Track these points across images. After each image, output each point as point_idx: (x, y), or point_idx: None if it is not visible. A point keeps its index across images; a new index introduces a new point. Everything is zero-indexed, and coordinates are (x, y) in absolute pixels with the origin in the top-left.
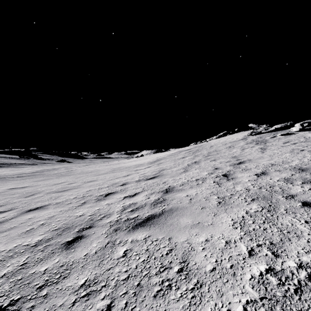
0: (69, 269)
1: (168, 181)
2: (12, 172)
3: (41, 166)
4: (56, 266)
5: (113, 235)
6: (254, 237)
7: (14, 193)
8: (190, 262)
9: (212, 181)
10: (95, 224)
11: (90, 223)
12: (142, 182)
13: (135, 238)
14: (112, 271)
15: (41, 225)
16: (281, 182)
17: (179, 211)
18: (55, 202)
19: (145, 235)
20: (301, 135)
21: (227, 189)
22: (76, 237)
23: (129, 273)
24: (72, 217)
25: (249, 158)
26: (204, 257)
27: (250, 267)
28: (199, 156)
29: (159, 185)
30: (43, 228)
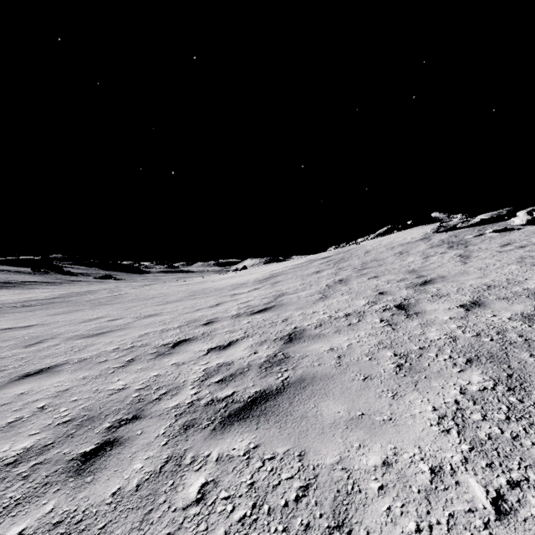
0: None
1: (292, 317)
2: (15, 298)
3: (68, 287)
4: (44, 523)
5: (181, 440)
6: (495, 458)
7: (7, 338)
8: (354, 527)
9: (377, 319)
10: (147, 410)
11: (136, 408)
12: (244, 320)
13: (227, 451)
14: None
15: (39, 410)
16: (517, 324)
17: (318, 383)
18: (77, 358)
19: (247, 443)
20: (530, 232)
21: (409, 336)
22: (101, 444)
23: None
24: (103, 393)
25: (440, 274)
26: (387, 514)
27: None
28: (346, 269)
29: (276, 326)
30: (40, 417)
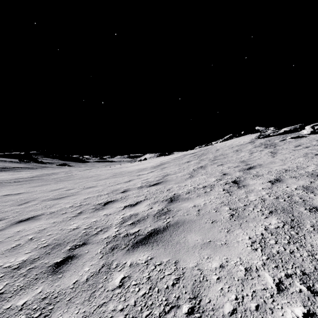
0: (53, 304)
1: (172, 188)
2: (10, 177)
3: (41, 170)
4: (37, 298)
5: (110, 255)
6: (280, 263)
7: (7, 200)
8: (203, 298)
9: (221, 189)
10: (90, 240)
11: (84, 238)
12: (145, 189)
13: (135, 261)
14: (105, 309)
15: (29, 240)
16: (300, 191)
17: (186, 225)
18: (49, 211)
19: (146, 256)
20: (312, 138)
21: (239, 198)
22: (66, 258)
23: (126, 313)
24: (65, 230)
25: (259, 163)
26: (220, 291)
27: (281, 310)
28: (205, 160)
29: (163, 193)
30: (30, 244)
